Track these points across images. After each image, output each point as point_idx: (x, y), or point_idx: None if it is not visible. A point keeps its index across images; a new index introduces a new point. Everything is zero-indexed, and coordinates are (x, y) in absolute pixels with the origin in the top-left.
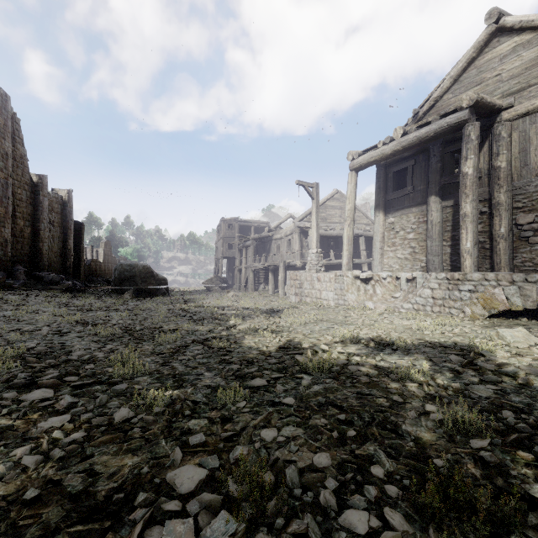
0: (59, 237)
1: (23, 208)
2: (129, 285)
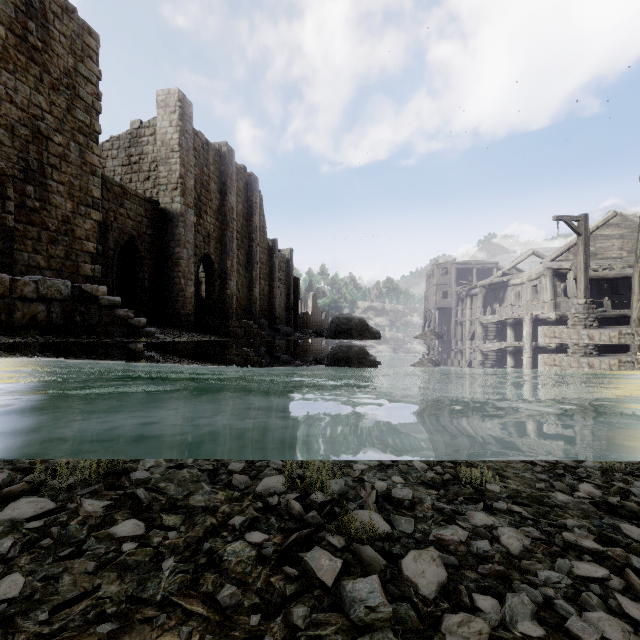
0: (284, 293)
1: (263, 270)
2: (344, 338)
